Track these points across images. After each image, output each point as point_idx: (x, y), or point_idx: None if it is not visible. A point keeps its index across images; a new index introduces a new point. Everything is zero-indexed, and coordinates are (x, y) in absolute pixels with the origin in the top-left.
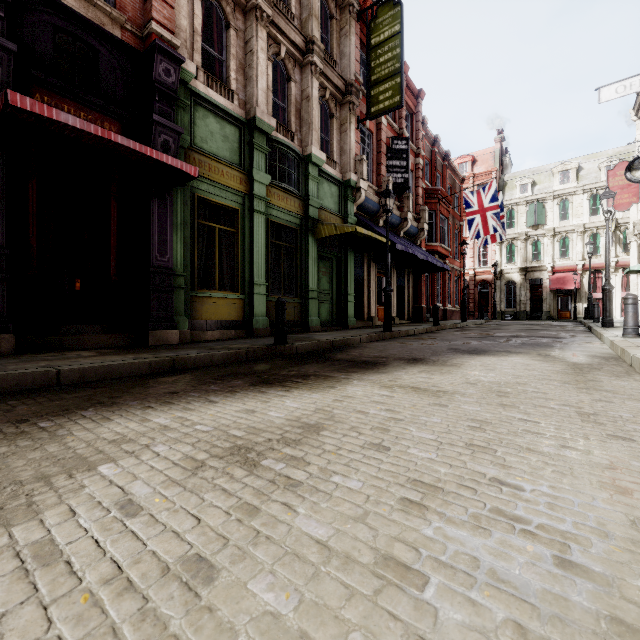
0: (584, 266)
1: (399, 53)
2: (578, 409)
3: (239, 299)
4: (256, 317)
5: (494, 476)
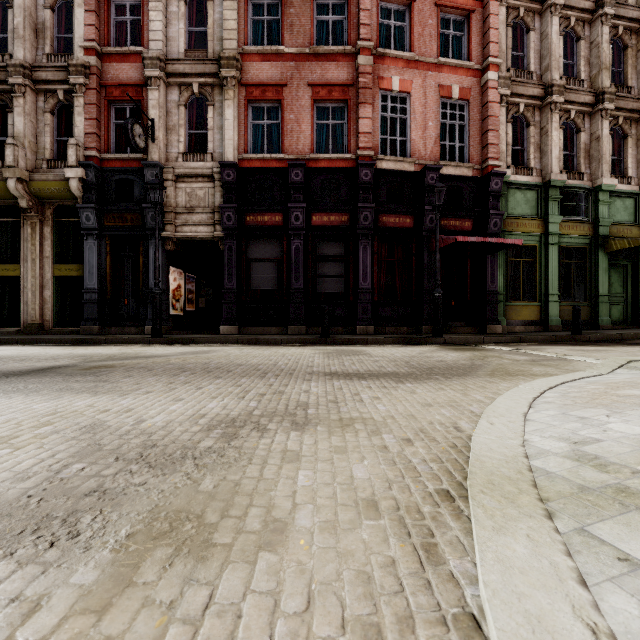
0: None
1: None
2: None
3: (536, 306)
4: (550, 318)
5: None
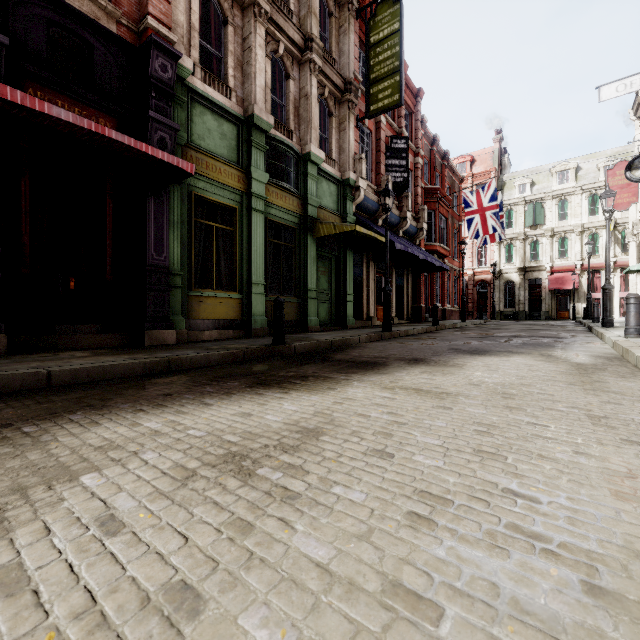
0: (583, 266)
1: (398, 51)
2: (587, 412)
3: (237, 299)
4: (254, 317)
5: (507, 486)
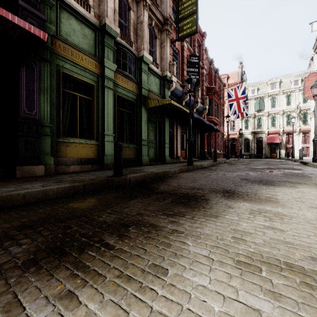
0: (283, 131)
1: (195, 1)
2: None
3: (94, 144)
4: (106, 156)
5: None
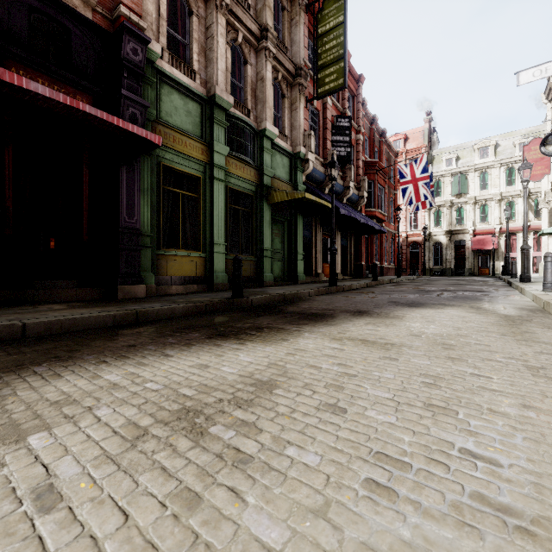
0: (501, 229)
1: (343, 41)
2: (525, 362)
3: (201, 257)
4: (216, 273)
5: (463, 446)
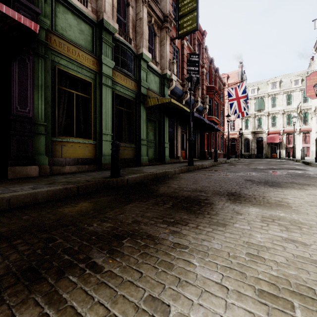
0: (284, 131)
1: None
2: None
3: (92, 144)
4: (104, 156)
5: None
